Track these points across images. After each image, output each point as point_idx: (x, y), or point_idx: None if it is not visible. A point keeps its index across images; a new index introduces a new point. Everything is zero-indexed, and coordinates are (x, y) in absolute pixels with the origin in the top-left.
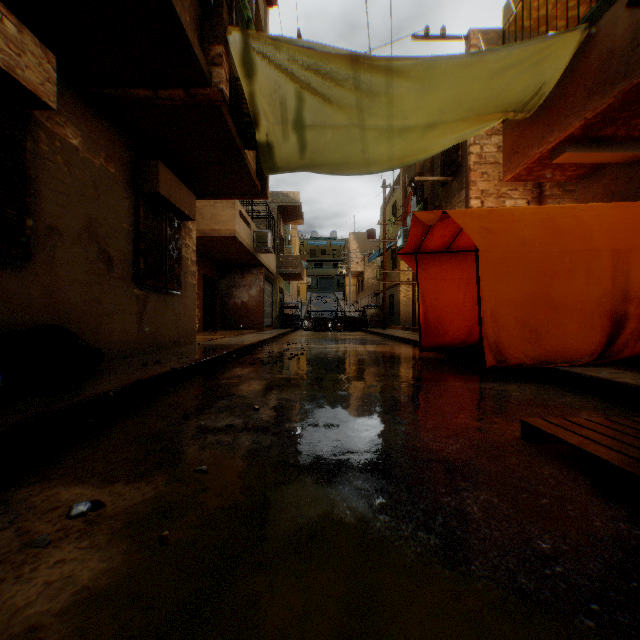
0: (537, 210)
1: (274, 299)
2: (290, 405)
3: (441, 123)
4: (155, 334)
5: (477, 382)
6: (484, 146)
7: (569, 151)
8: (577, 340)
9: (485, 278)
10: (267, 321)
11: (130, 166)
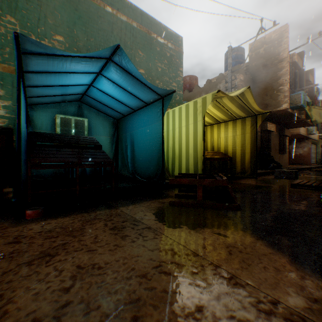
0: None
1: (316, 151)
2: (319, 173)
3: None
4: (280, 163)
5: None
6: None
7: None
8: None
9: None
10: (312, 161)
11: (277, 130)
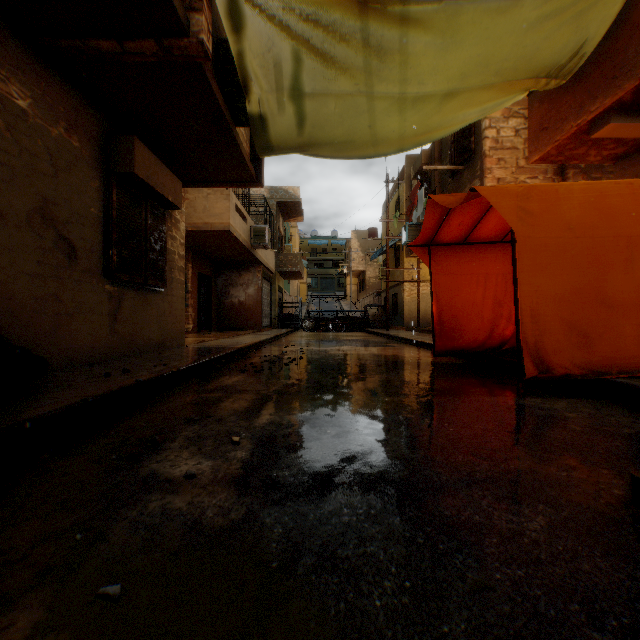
0: (586, 186)
1: (273, 298)
2: (282, 434)
3: (462, 91)
4: (133, 336)
5: (513, 397)
6: (500, 130)
7: (614, 121)
8: (636, 345)
9: (523, 269)
10: (265, 321)
11: (100, 142)
